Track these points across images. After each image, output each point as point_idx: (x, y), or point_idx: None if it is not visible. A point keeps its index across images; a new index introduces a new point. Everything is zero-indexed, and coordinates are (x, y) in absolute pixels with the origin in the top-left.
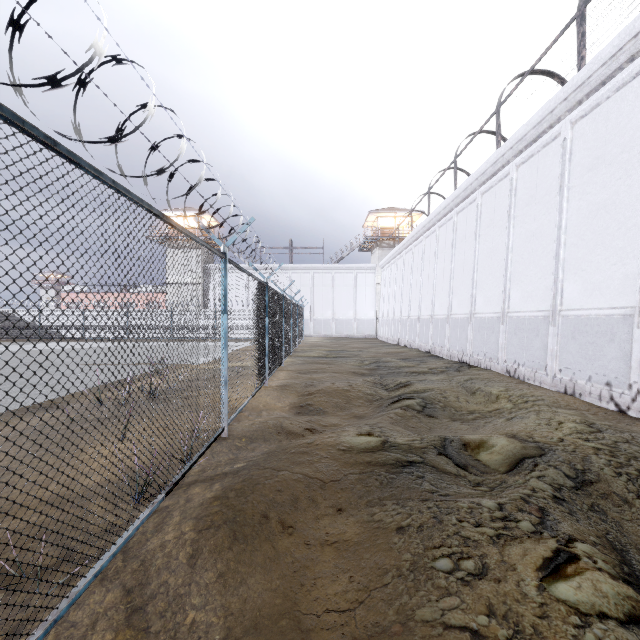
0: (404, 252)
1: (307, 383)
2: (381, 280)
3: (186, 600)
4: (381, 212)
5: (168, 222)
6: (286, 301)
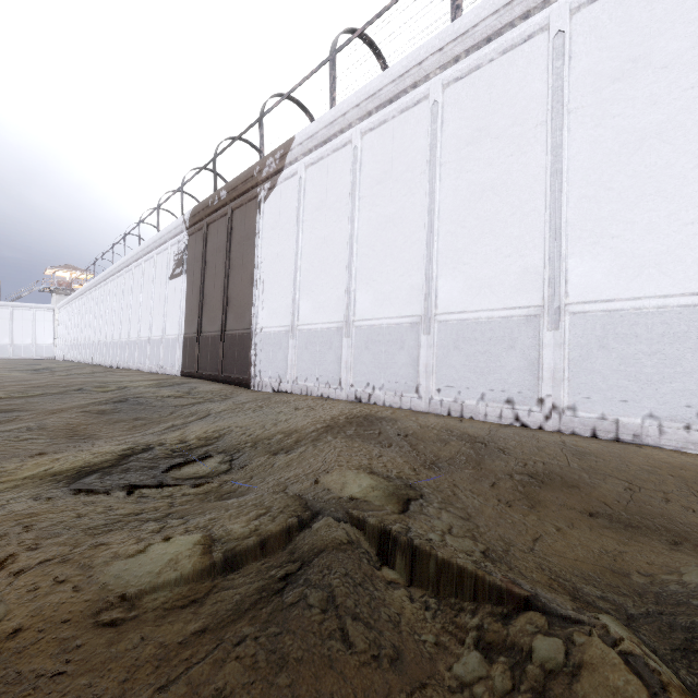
0: (68, 305)
1: None
2: (59, 317)
3: None
4: (58, 269)
5: None
6: None
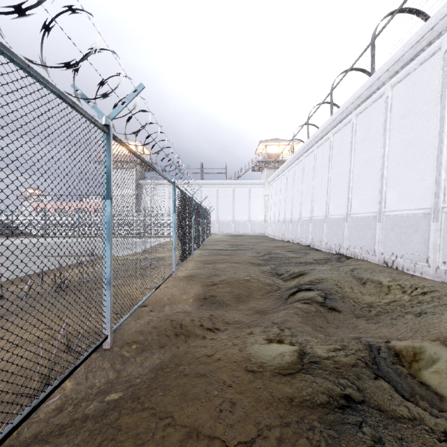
0: (287, 170)
1: (211, 273)
2: (268, 192)
3: None
4: (269, 142)
5: None
6: (195, 204)
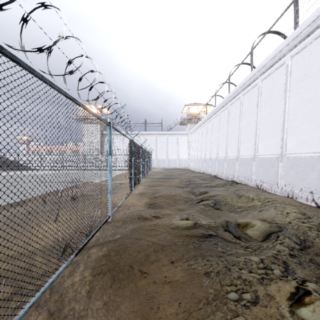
0: (202, 125)
1: (154, 192)
2: (191, 139)
3: (85, 319)
4: (191, 105)
5: (77, 103)
6: (143, 150)
